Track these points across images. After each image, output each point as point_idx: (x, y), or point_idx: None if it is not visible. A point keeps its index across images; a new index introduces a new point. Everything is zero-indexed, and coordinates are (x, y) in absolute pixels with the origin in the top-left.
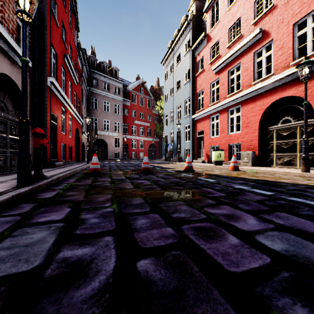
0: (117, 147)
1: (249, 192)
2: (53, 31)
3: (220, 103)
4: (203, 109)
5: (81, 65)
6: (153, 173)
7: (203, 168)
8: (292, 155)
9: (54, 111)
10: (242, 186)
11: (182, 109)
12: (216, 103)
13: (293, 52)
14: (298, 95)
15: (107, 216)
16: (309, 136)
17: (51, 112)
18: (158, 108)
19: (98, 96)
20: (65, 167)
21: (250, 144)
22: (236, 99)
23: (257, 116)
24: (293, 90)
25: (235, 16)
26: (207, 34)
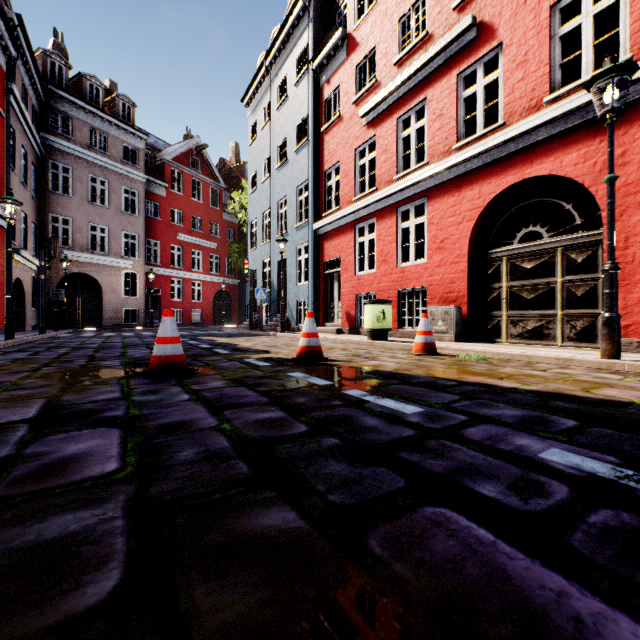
0: (130, 297)
1: None
2: None
3: (379, 193)
4: (339, 208)
5: (4, 58)
6: (190, 377)
7: (346, 349)
8: (544, 316)
9: None
10: (573, 454)
11: (291, 209)
12: (369, 195)
13: (550, 72)
14: (563, 174)
15: None
16: (585, 270)
17: None
18: (235, 206)
19: (73, 162)
20: None
21: (449, 289)
22: (416, 184)
23: (466, 223)
24: (550, 161)
25: None
26: (349, 34)
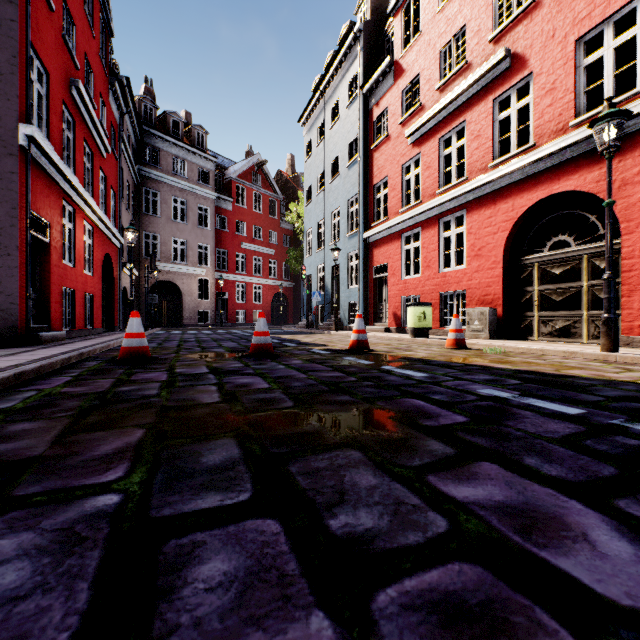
0: (204, 300)
1: (522, 407)
2: (38, 16)
3: (423, 206)
4: (387, 218)
5: (118, 114)
6: (278, 358)
7: (390, 344)
8: (572, 316)
9: (41, 210)
10: (496, 390)
11: (343, 219)
12: (414, 207)
13: (575, 99)
14: (586, 190)
15: (79, 544)
16: None
17: (29, 209)
18: (293, 217)
19: (160, 188)
20: (67, 343)
21: (485, 293)
22: (456, 198)
23: (501, 233)
24: (575, 178)
25: (453, 23)
26: (396, 61)
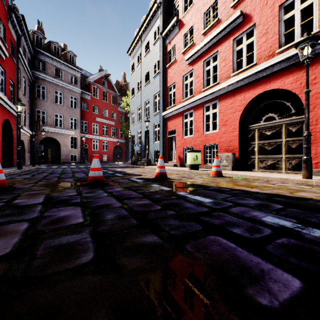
0: (73, 148)
1: None
2: None
3: (195, 97)
4: (175, 105)
5: (16, 36)
6: (106, 186)
7: (178, 174)
8: (276, 158)
9: None
10: (277, 218)
11: (151, 105)
12: (190, 98)
13: (279, 38)
14: (285, 88)
15: None
16: (296, 135)
17: None
18: (124, 104)
19: (46, 84)
20: None
21: (229, 145)
22: (213, 93)
23: (237, 112)
24: (279, 81)
25: None
26: (180, 20)
